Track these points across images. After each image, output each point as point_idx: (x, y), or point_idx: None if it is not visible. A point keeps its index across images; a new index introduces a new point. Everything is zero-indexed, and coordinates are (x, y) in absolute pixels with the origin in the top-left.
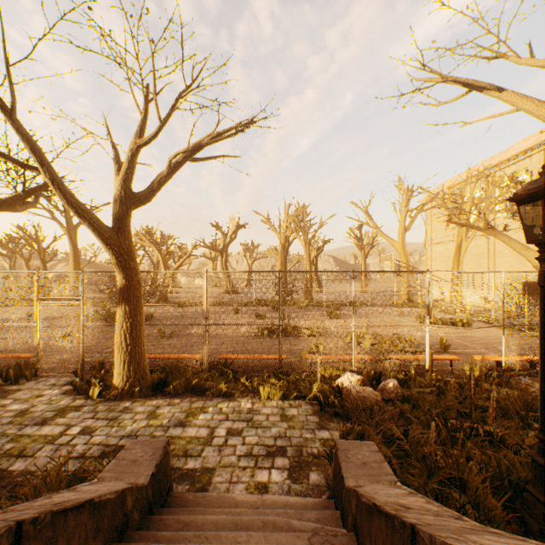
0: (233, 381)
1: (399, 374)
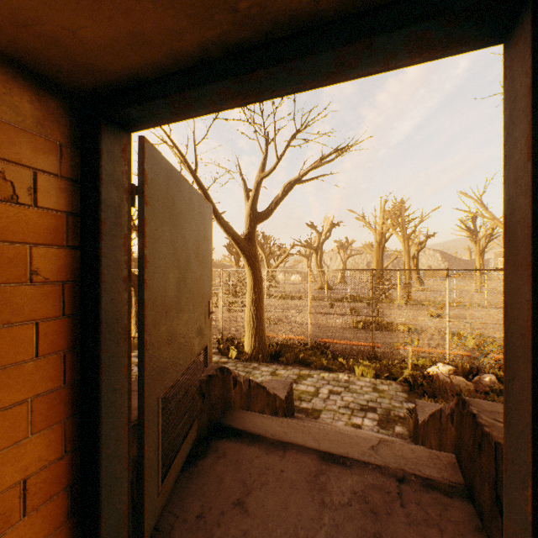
0: (332, 360)
1: (499, 371)
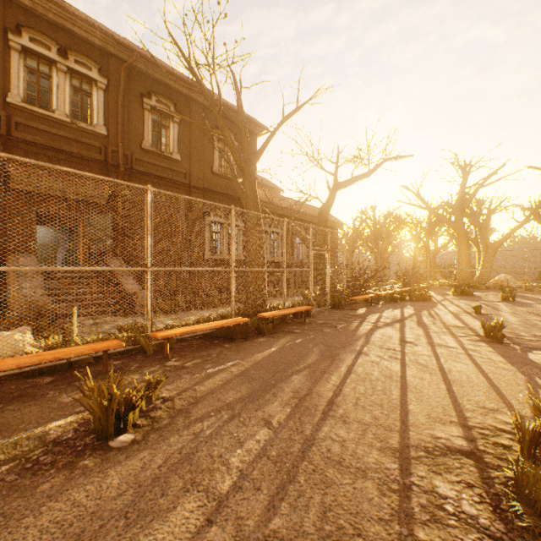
0: None
1: None
